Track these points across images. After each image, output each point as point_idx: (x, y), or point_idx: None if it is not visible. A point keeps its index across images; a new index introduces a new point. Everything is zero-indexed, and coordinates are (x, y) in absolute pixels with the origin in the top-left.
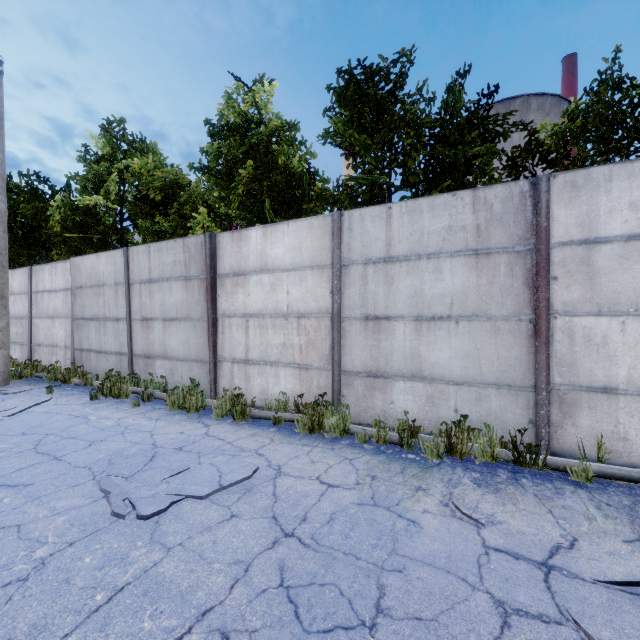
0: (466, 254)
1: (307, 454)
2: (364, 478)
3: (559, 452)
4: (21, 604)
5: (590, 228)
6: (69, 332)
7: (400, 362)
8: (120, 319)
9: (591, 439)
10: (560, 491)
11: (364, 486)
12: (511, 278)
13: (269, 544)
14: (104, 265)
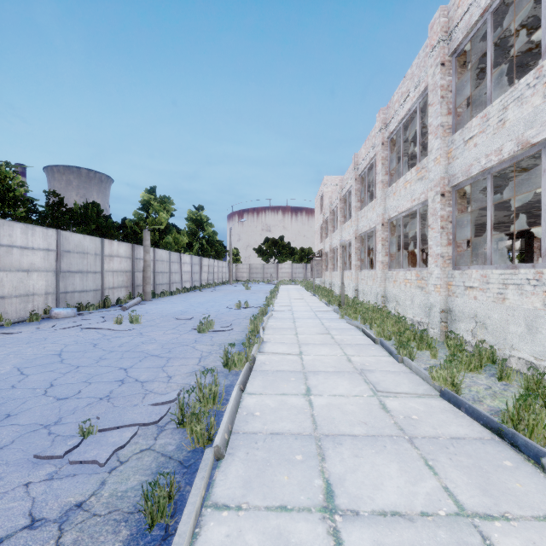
0: None
1: None
2: None
3: None
4: (5, 361)
5: None
6: None
7: None
8: None
9: None
10: (11, 328)
11: None
12: None
13: (3, 347)
14: None
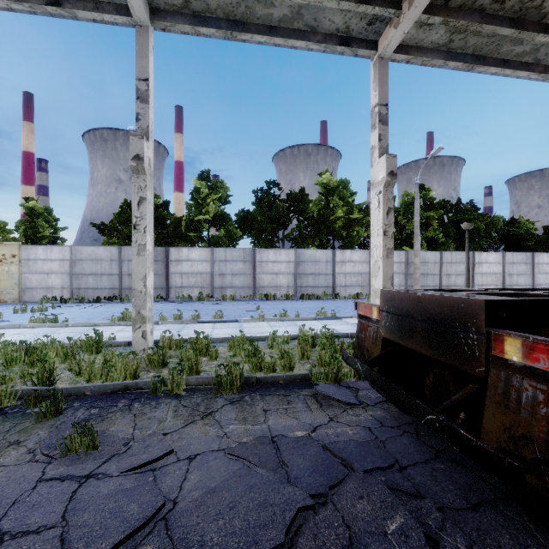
0: (524, 263)
1: None
2: None
3: None
4: None
5: (538, 261)
6: (402, 279)
7: (514, 283)
8: (436, 274)
9: None
10: None
11: None
12: (530, 268)
13: None
14: (429, 256)
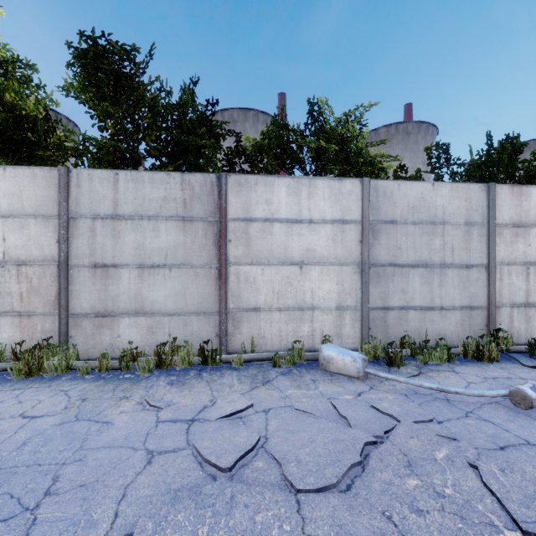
0: (177, 219)
1: (16, 397)
2: (74, 402)
3: (232, 352)
4: None
5: (248, 211)
6: None
7: (126, 302)
8: None
9: (248, 340)
10: (223, 375)
11: (72, 409)
12: (206, 239)
13: None
14: None
